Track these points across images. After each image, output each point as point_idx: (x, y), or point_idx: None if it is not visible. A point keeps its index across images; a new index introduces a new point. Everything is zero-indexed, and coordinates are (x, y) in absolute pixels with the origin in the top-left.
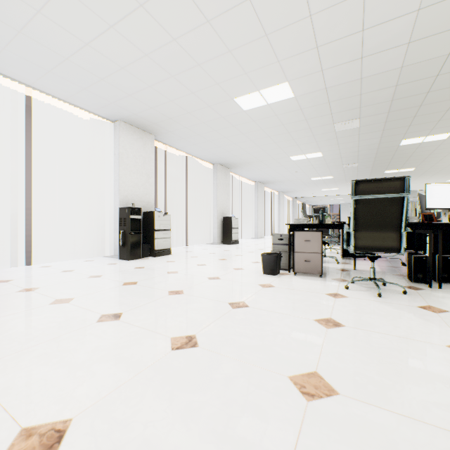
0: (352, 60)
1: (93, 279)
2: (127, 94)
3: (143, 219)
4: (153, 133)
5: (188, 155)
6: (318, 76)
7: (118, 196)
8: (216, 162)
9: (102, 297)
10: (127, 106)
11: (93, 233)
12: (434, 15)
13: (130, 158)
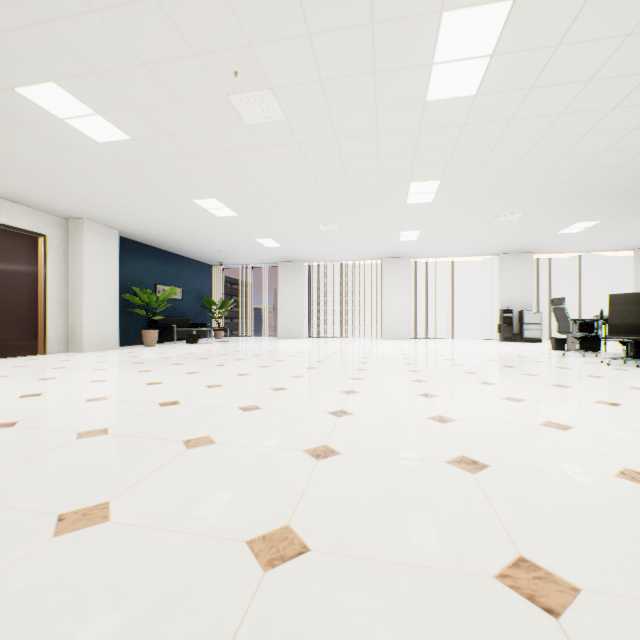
0: (602, 209)
1: (468, 343)
2: (492, 248)
3: (518, 316)
4: (529, 252)
5: (582, 252)
6: (594, 216)
7: (499, 302)
8: (631, 248)
9: (461, 345)
10: (497, 250)
11: (490, 325)
12: (610, 196)
13: (508, 276)
